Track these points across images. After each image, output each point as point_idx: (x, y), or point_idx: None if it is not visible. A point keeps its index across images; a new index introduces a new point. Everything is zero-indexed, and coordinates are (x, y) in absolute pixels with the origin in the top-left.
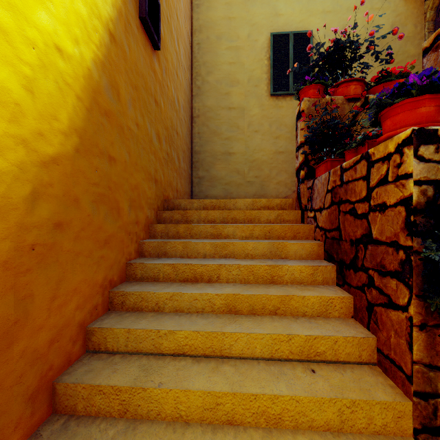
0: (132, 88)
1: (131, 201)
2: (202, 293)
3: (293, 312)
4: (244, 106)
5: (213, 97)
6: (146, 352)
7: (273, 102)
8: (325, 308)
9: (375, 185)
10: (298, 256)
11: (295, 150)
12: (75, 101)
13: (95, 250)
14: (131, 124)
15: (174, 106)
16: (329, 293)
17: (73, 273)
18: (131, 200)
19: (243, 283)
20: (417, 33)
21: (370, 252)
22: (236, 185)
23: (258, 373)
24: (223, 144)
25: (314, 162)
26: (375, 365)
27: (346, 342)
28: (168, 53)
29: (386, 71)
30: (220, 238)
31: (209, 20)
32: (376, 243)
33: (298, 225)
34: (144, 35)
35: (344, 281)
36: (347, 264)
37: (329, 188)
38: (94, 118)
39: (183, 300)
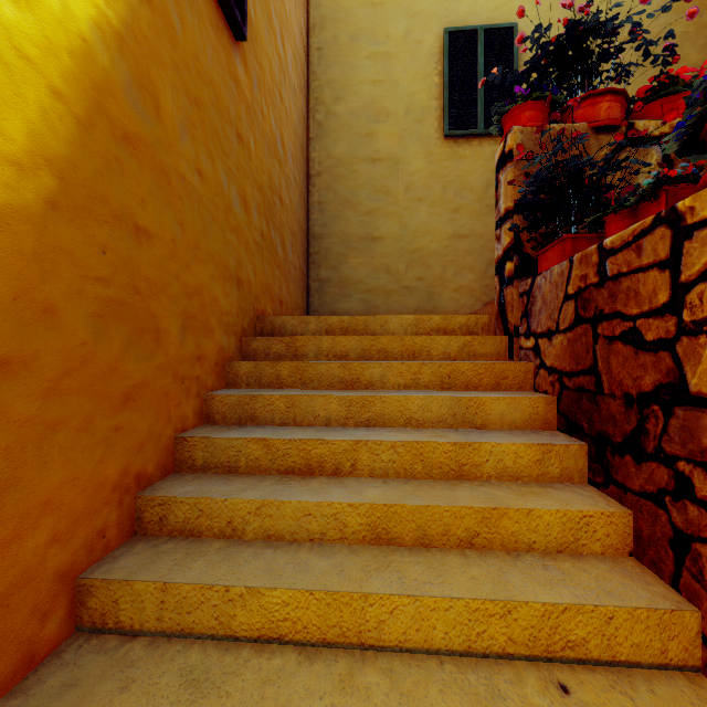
0: (188, 101)
1: (187, 317)
2: (321, 503)
3: (508, 543)
4: (398, 156)
5: (345, 142)
6: (201, 633)
7: (450, 149)
8: (574, 535)
9: (697, 277)
10: (508, 424)
11: (487, 233)
12: (46, 99)
13: (100, 416)
14: (187, 170)
15: (275, 151)
16: (580, 502)
17: (41, 467)
18: (187, 315)
19: (403, 478)
20: (703, 26)
21: (680, 423)
22: (385, 293)
23: (441, 694)
24: (363, 223)
25: (532, 246)
26: (696, 672)
27: (632, 621)
28: (263, 53)
29: (667, 75)
30: (357, 387)
31: (338, 7)
32: (699, 403)
33: (504, 364)
34: (214, 7)
35: (607, 477)
36: (616, 443)
37: (571, 292)
38: (98, 144)
39: (283, 516)
